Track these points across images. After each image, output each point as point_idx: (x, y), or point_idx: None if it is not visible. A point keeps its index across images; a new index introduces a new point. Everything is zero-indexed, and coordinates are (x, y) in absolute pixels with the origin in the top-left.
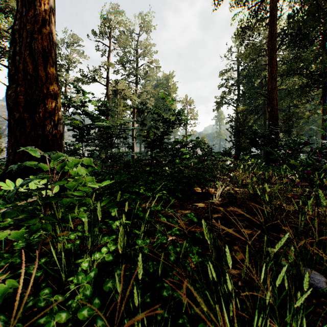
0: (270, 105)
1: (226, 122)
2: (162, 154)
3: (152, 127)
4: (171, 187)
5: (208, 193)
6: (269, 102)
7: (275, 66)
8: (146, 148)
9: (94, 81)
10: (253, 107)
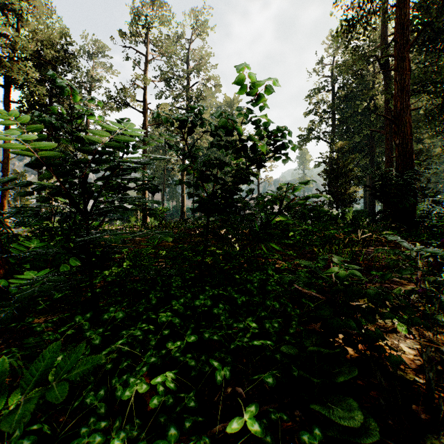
0: (400, 134)
1: (315, 164)
2: None
3: (204, 161)
4: (274, 384)
5: (385, 367)
6: (397, 130)
7: (408, 71)
8: (192, 211)
9: (127, 106)
10: (355, 142)
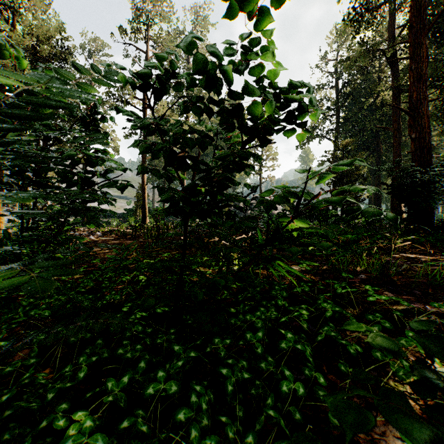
0: (416, 127)
1: (319, 163)
2: (226, 210)
3: (180, 136)
4: None
5: None
6: (412, 123)
7: (425, 59)
8: (167, 214)
9: (126, 104)
10: (359, 140)
